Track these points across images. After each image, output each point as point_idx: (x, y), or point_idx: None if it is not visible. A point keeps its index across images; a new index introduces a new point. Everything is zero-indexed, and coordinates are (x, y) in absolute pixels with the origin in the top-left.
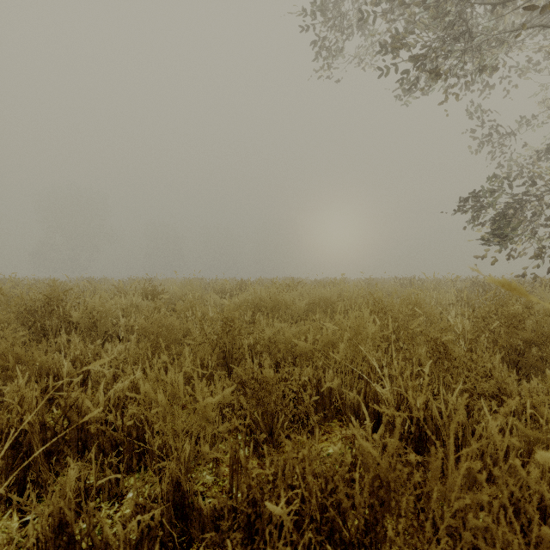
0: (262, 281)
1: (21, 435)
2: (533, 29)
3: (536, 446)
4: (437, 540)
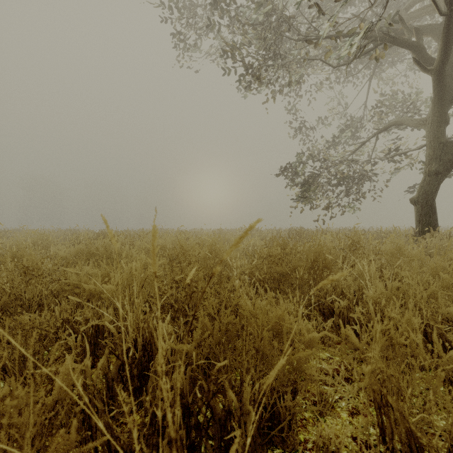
0: (129, 232)
1: None
2: None
3: (177, 357)
4: (96, 451)
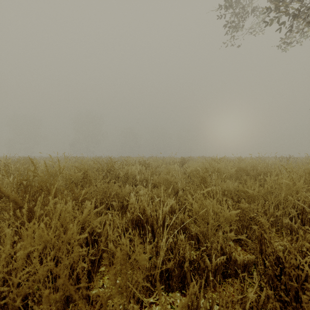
0: (191, 158)
1: (139, 222)
2: None
3: None
4: None
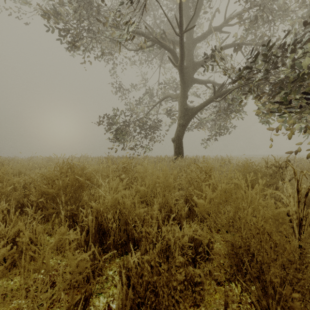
0: None
1: None
2: (131, 44)
3: None
4: None
